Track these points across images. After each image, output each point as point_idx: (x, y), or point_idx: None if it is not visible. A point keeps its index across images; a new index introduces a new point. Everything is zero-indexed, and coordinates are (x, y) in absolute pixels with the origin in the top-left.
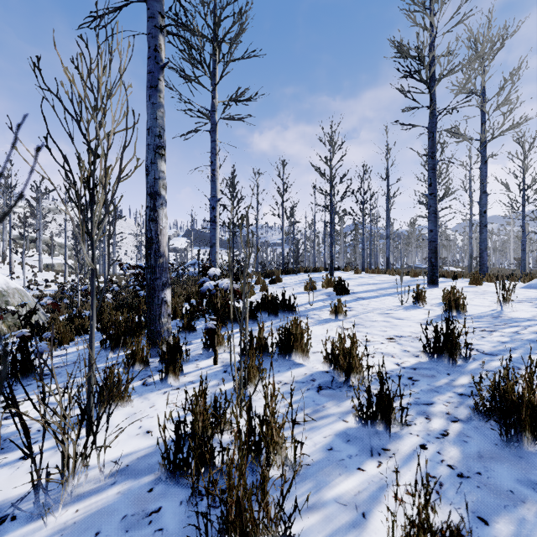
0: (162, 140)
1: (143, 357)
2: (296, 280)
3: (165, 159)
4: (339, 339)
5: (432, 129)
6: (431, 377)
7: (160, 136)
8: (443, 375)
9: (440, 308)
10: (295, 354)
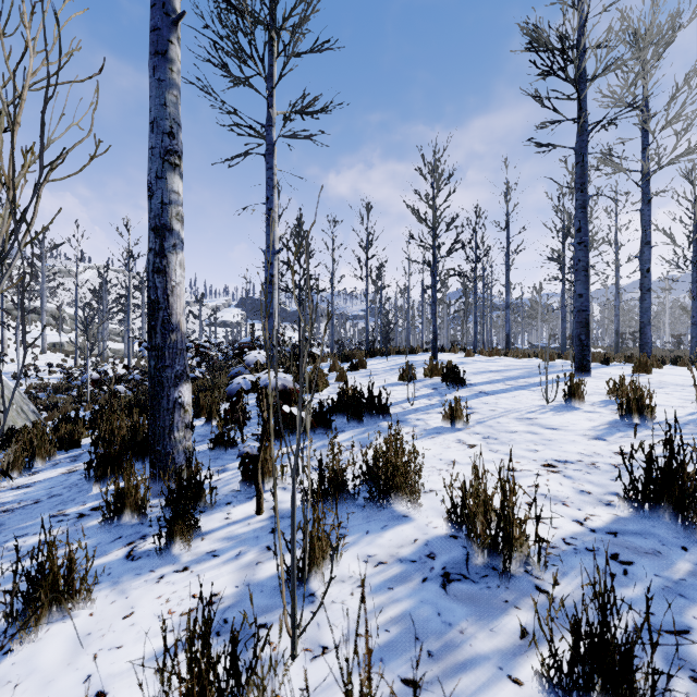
0: (175, 141)
1: (138, 500)
2: (386, 365)
3: (181, 173)
4: (475, 477)
5: (582, 150)
6: (655, 557)
7: (172, 134)
8: (675, 551)
9: (608, 409)
10: (395, 497)
